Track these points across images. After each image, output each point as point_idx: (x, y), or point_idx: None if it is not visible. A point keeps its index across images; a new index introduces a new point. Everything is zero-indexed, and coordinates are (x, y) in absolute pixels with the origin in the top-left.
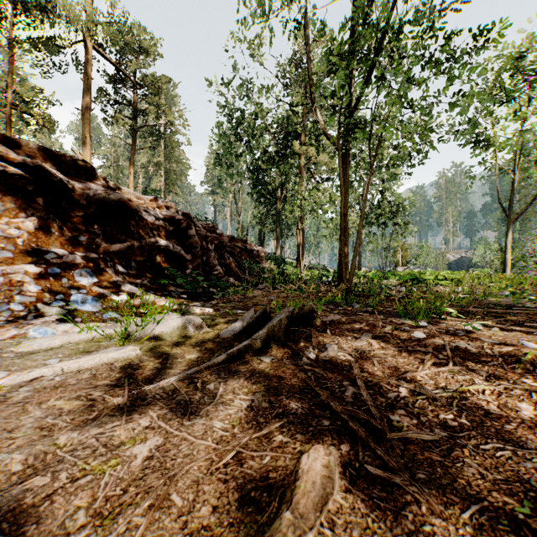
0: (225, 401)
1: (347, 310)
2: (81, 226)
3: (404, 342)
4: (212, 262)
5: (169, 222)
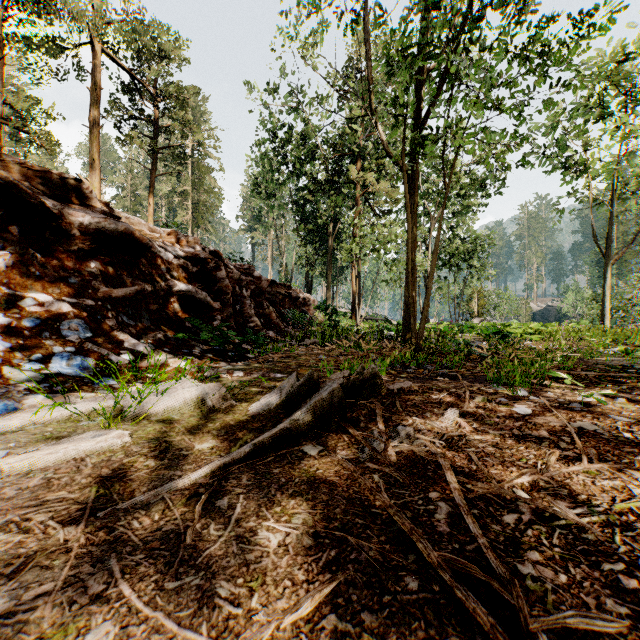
0: (242, 534)
1: (418, 372)
2: (73, 265)
3: (504, 422)
4: (247, 311)
5: (192, 262)
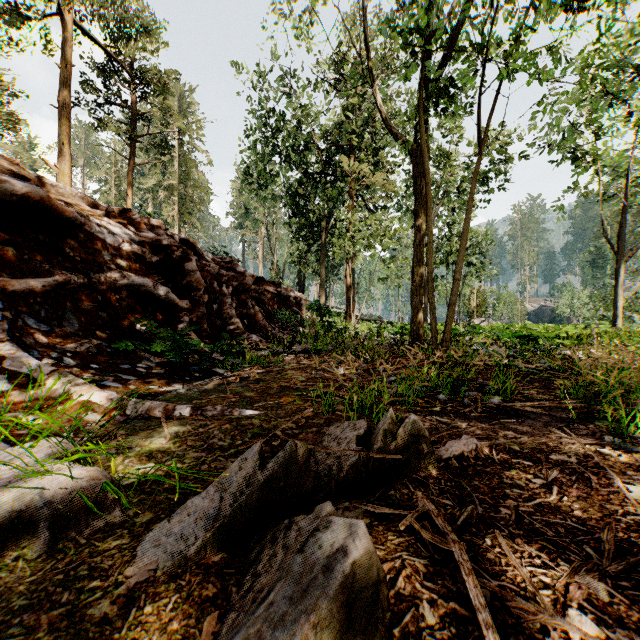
0: None
1: (456, 401)
2: None
3: None
4: (227, 311)
5: (152, 249)
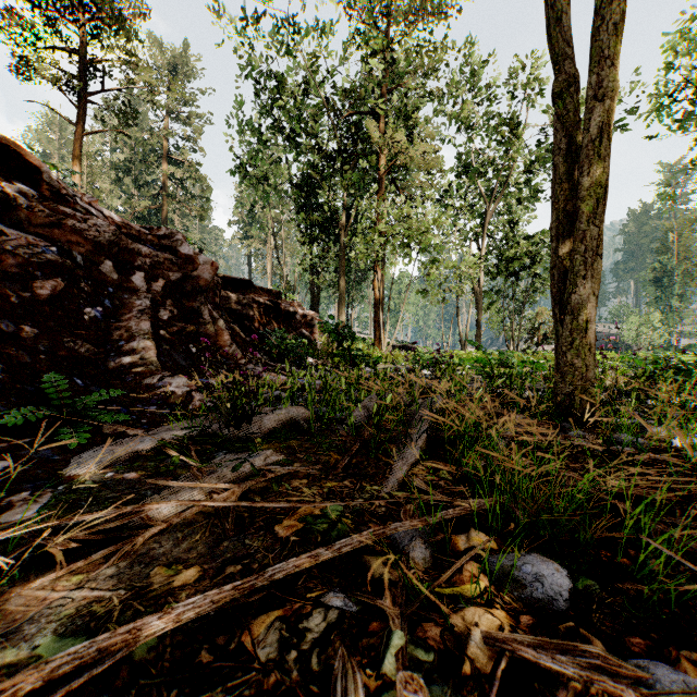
0: None
1: None
2: None
3: None
4: (127, 324)
5: None
